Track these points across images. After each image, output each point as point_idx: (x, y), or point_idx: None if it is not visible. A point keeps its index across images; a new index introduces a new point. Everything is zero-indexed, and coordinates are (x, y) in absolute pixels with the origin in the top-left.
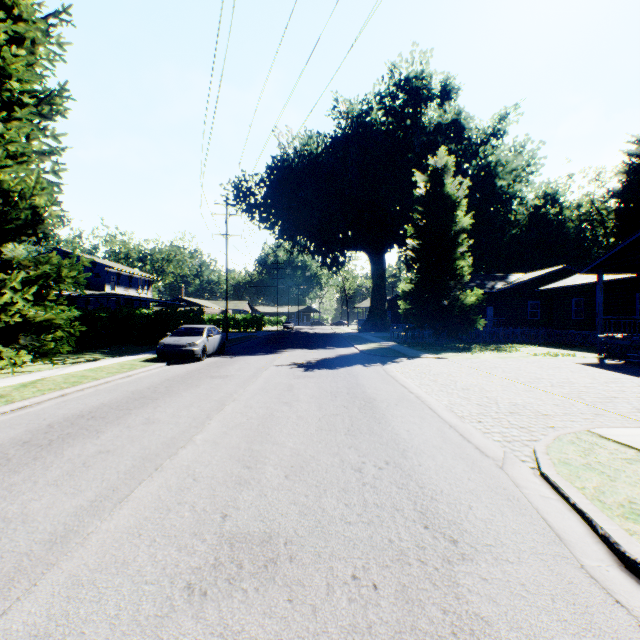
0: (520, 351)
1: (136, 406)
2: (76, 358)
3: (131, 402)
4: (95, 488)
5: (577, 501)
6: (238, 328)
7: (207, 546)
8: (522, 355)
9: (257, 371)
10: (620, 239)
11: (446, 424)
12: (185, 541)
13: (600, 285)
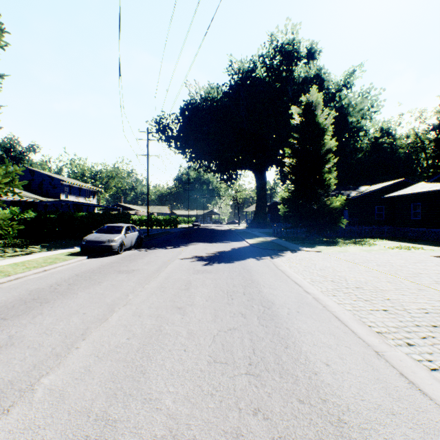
0: (376, 244)
1: (16, 313)
2: (17, 251)
3: (16, 307)
4: None
5: None
6: (160, 226)
7: None
8: (381, 248)
9: (162, 265)
10: (438, 161)
11: (370, 349)
12: None
13: None
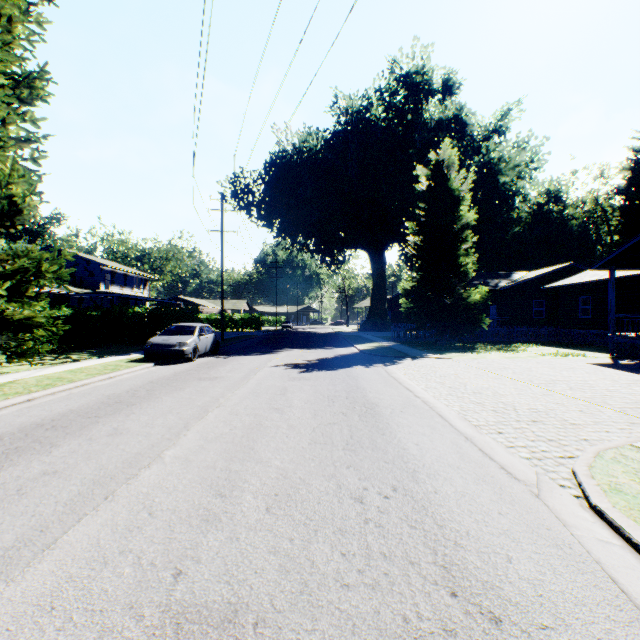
0: (527, 351)
1: (107, 413)
2: (61, 358)
3: (103, 408)
4: (18, 527)
5: None
6: (236, 328)
7: (142, 630)
8: (530, 355)
9: (250, 372)
10: (625, 237)
11: (461, 436)
12: (113, 620)
13: (612, 282)
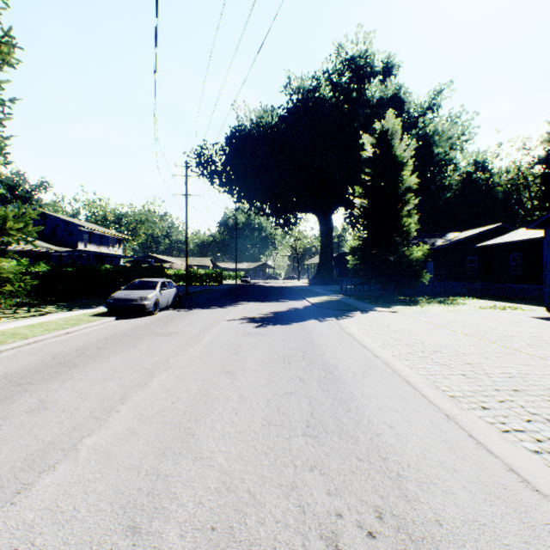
0: (466, 304)
1: (43, 378)
2: (30, 312)
3: (42, 371)
4: None
5: None
6: (201, 282)
7: None
8: (471, 308)
9: (206, 327)
10: (545, 201)
11: (440, 412)
12: None
13: (547, 240)
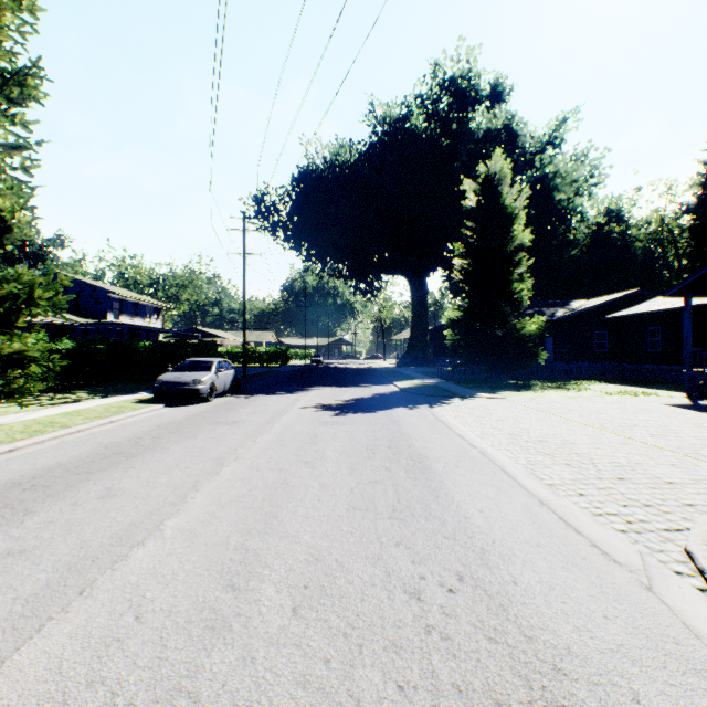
0: (590, 389)
1: (101, 467)
2: (58, 398)
3: (97, 461)
4: None
5: None
6: (260, 362)
7: None
8: (595, 394)
9: (274, 415)
10: (695, 261)
11: (534, 499)
12: None
13: (688, 310)
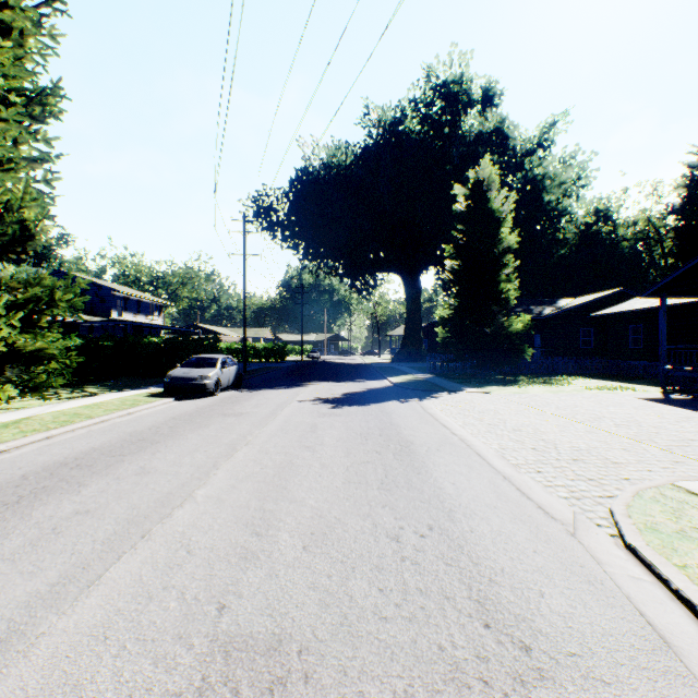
0: (573, 384)
1: (131, 451)
2: (73, 392)
3: (126, 446)
4: (60, 565)
5: (681, 587)
6: (259, 358)
7: (194, 657)
8: (576, 389)
9: (277, 408)
10: (680, 260)
11: (499, 475)
12: (165, 648)
13: (663, 310)
